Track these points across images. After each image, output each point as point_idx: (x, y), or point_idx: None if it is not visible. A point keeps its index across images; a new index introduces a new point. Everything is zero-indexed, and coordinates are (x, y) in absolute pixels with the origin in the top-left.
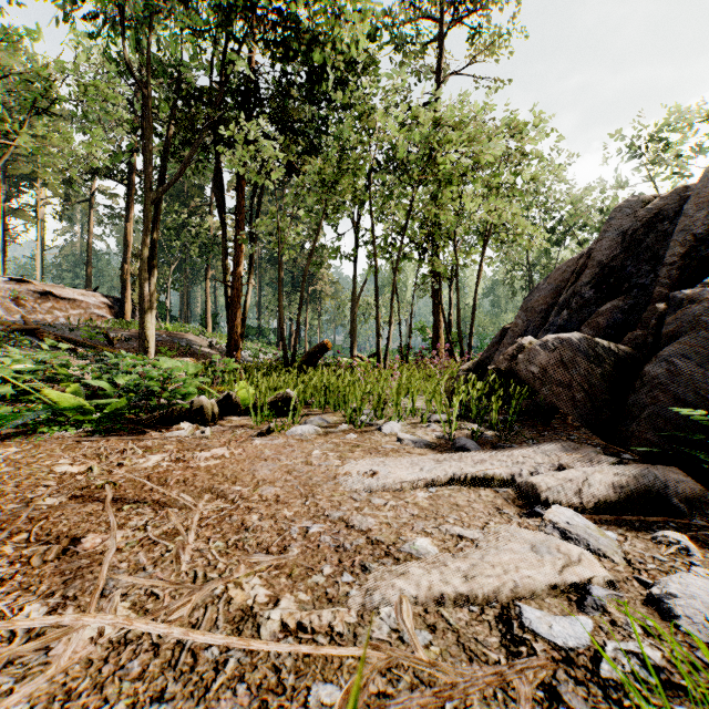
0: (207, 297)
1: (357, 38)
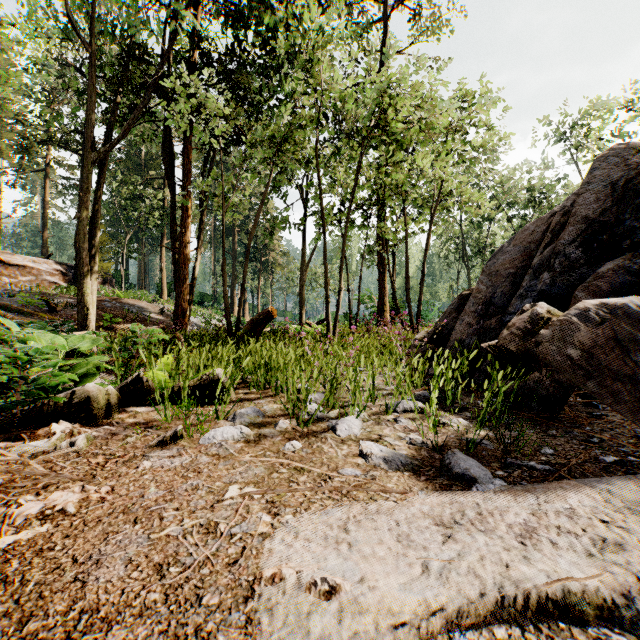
0: (163, 265)
1: (305, 7)
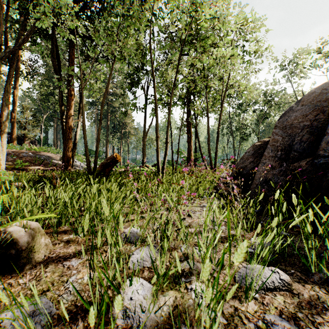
0: None
1: None
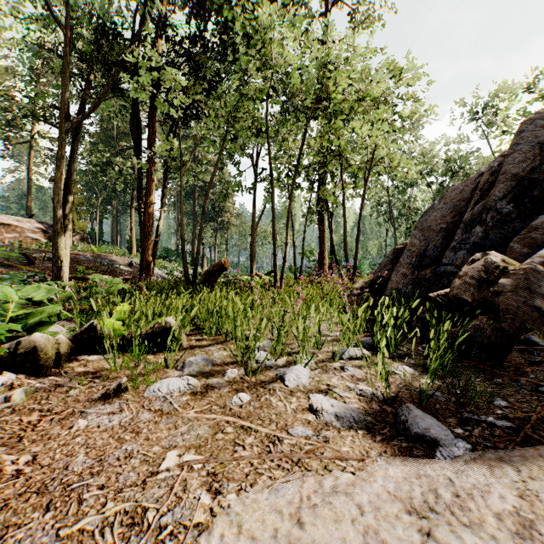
0: (132, 225)
1: None
